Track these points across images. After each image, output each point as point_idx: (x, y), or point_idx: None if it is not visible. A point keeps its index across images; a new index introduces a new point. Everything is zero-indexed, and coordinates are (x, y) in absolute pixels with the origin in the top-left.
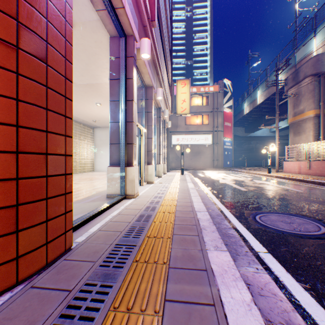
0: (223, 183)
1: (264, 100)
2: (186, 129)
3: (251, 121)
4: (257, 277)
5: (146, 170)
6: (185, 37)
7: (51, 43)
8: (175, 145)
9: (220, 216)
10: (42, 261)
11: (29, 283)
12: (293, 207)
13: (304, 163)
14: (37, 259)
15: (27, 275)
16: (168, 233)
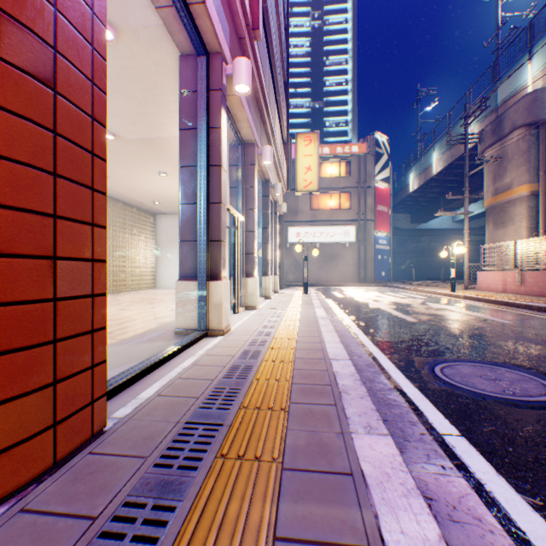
0: (376, 309)
1: (444, 168)
2: (312, 217)
3: (421, 203)
4: (445, 484)
5: (244, 287)
6: (311, 63)
7: (64, 53)
8: (294, 245)
9: (373, 366)
10: (45, 458)
11: (17, 502)
12: (499, 352)
13: (513, 274)
14: (35, 455)
15: (14, 488)
16: (282, 400)
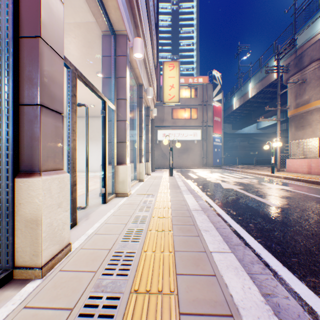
0: (230, 190)
1: (257, 93)
2: (173, 124)
3: (239, 117)
4: None
5: (115, 174)
6: (171, 31)
7: None
8: (162, 141)
9: None
10: None
11: None
12: None
13: (317, 161)
14: None
15: None
16: None
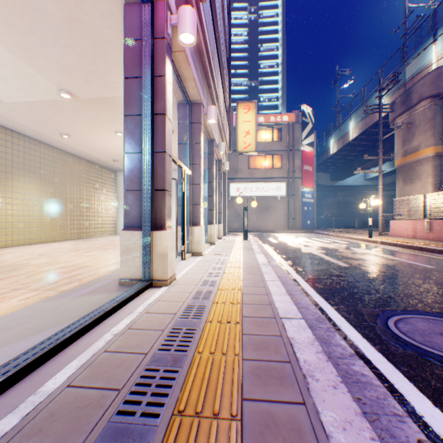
0: (308, 253)
1: (359, 135)
2: (250, 175)
3: (339, 164)
4: None
5: (191, 235)
6: (248, 49)
7: None
8: (235, 198)
9: (323, 322)
10: None
11: None
12: (442, 301)
13: (422, 223)
14: None
15: None
16: (232, 396)
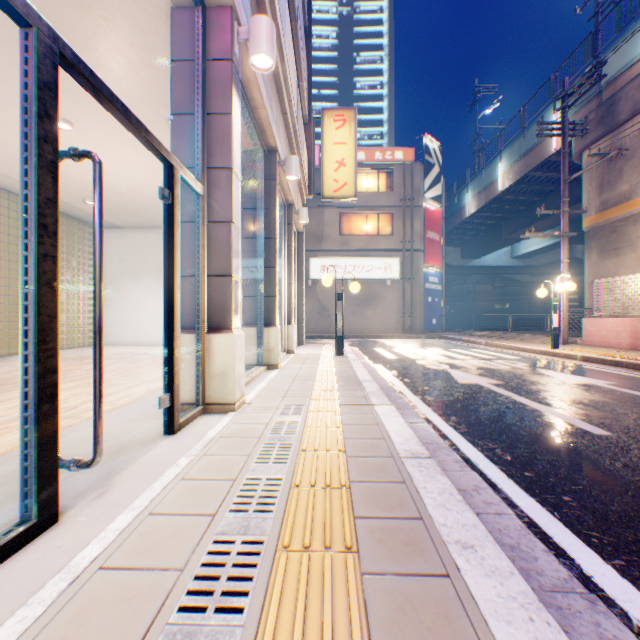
0: (476, 388)
1: (515, 183)
2: (343, 245)
3: (476, 232)
4: None
5: (203, 357)
6: (338, 58)
7: None
8: (318, 282)
9: None
10: None
11: None
12: None
13: None
14: None
15: None
16: None
